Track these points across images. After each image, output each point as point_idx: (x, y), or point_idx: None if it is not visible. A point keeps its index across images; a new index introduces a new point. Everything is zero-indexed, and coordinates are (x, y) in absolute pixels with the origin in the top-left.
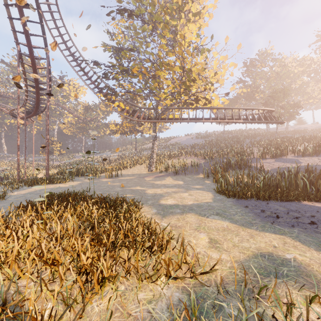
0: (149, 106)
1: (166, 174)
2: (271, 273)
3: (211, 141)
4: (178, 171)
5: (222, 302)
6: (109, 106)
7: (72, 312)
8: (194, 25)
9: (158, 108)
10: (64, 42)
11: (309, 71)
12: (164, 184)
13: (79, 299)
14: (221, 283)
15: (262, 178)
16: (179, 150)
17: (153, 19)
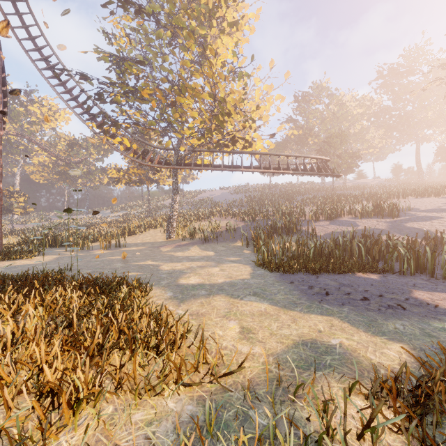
0: (166, 146)
1: (191, 242)
2: (312, 365)
3: (254, 197)
4: (208, 238)
5: (249, 410)
6: (106, 142)
7: None
8: (230, 39)
9: (180, 149)
10: (31, 38)
11: (369, 114)
12: (188, 256)
13: (38, 435)
14: (251, 385)
15: (312, 245)
16: (211, 209)
17: (172, 23)
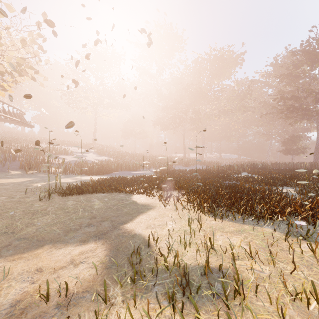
0: None
1: None
2: None
3: None
4: None
5: None
6: None
7: None
8: None
9: None
10: None
11: None
12: (28, 180)
13: None
14: None
15: (96, 165)
16: None
17: None
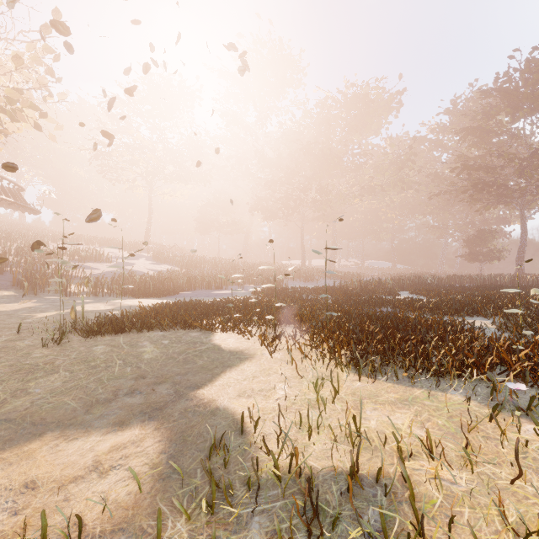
0: None
1: None
2: None
3: None
4: None
5: None
6: None
7: None
8: None
9: None
10: None
11: None
12: (27, 308)
13: None
14: None
15: (150, 281)
16: None
17: None
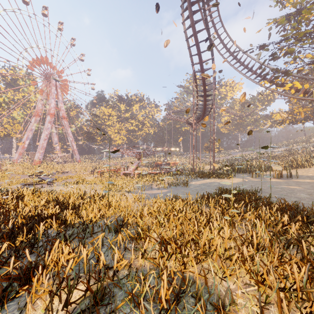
0: None
1: None
2: None
3: None
4: None
5: None
6: (275, 92)
7: None
8: None
9: None
10: (224, 46)
11: None
12: None
13: None
14: None
15: None
16: None
17: None
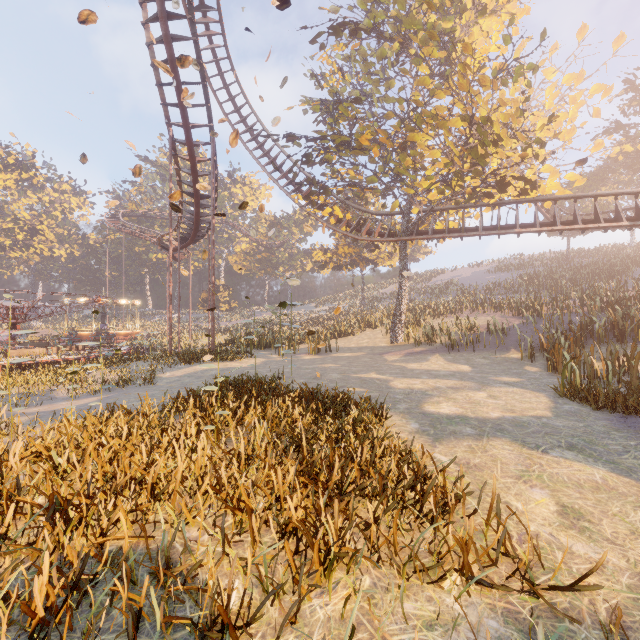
0: (392, 209)
1: (429, 350)
2: None
3: (536, 275)
4: (457, 344)
5: None
6: (313, 215)
7: (276, 608)
8: (494, 19)
9: (412, 211)
10: (237, 109)
11: None
12: (428, 370)
13: (287, 584)
14: (612, 624)
15: None
16: (457, 298)
17: (401, 29)
